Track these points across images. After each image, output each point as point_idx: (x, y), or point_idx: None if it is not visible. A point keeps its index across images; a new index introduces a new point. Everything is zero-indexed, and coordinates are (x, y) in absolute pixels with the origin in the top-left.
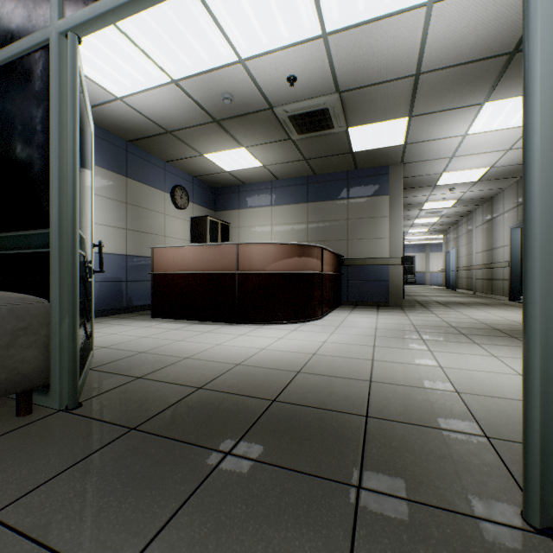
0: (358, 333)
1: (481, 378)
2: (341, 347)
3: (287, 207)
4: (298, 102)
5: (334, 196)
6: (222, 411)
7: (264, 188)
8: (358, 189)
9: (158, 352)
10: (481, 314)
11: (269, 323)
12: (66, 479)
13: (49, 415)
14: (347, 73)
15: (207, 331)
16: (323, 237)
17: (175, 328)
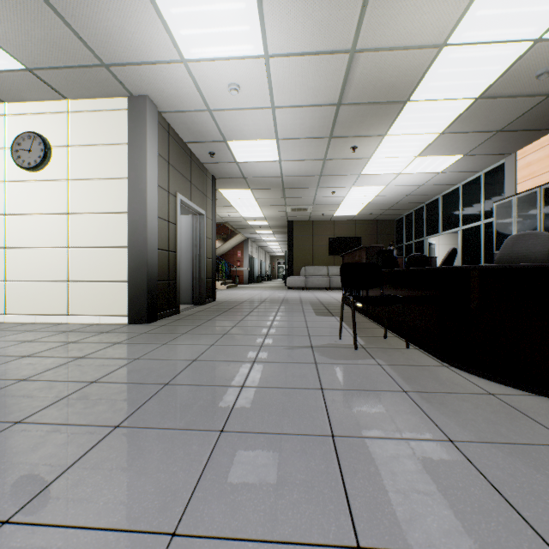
0: None
1: None
2: None
3: None
4: None
5: None
6: None
7: None
8: None
9: None
10: None
11: None
12: None
13: None
14: None
15: None
16: None
17: None
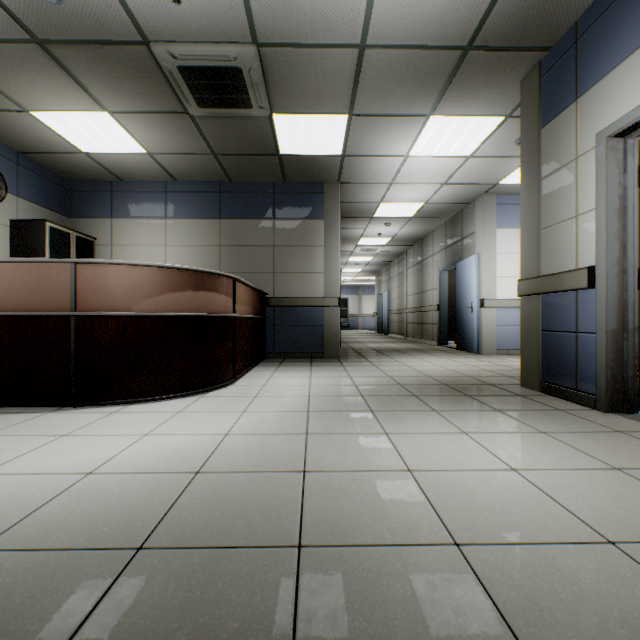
0: (284, 409)
1: (473, 490)
2: (254, 445)
3: (190, 222)
4: (193, 44)
5: (257, 214)
6: None
7: (155, 191)
8: (287, 208)
9: None
10: (422, 363)
11: (138, 401)
12: None
13: None
14: (268, 11)
15: None
16: (242, 267)
17: None
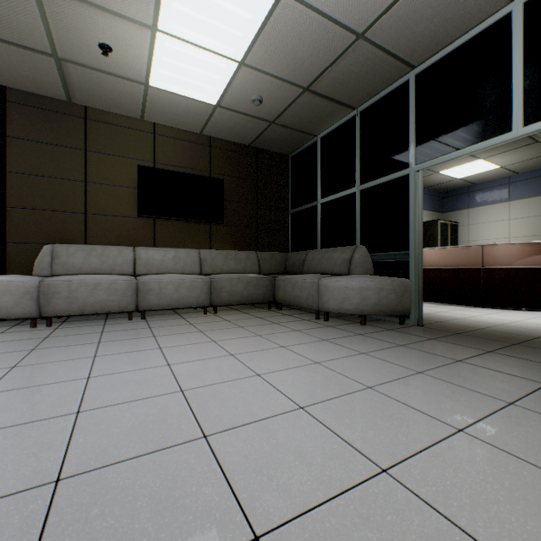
0: None
1: None
2: None
3: (530, 200)
4: None
5: None
6: (502, 336)
7: (499, 185)
8: None
9: (434, 315)
10: None
11: (515, 309)
12: (446, 338)
13: (413, 326)
14: None
15: (458, 309)
16: None
17: (430, 306)
